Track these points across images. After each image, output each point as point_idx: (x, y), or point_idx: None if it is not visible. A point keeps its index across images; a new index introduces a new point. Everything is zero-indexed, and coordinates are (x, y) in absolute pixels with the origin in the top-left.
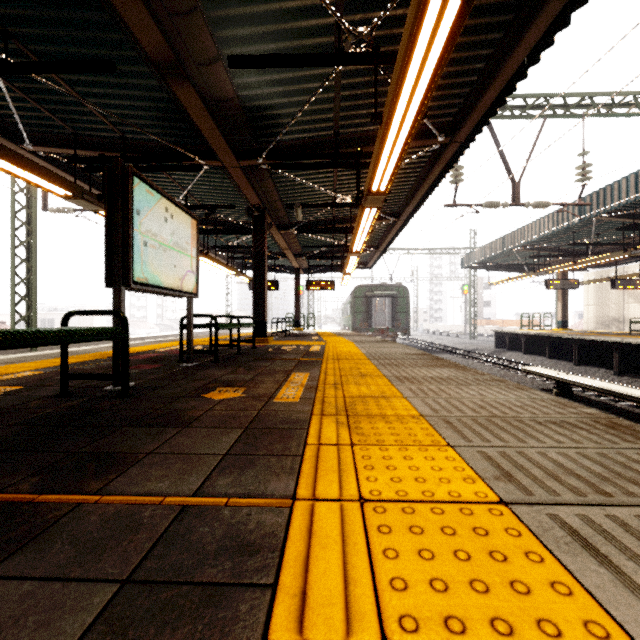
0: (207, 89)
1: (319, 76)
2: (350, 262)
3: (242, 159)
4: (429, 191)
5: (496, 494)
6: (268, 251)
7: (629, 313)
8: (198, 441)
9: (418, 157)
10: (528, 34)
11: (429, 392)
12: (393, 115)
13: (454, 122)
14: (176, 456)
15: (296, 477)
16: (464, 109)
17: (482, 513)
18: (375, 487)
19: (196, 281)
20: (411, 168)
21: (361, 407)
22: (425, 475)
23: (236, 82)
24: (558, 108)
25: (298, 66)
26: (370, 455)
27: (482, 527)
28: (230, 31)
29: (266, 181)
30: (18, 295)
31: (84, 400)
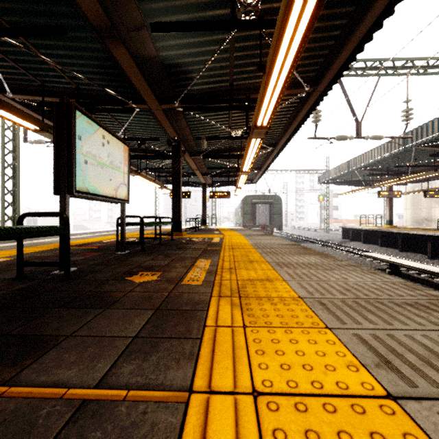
0: (136, 50)
1: (218, 40)
2: (241, 179)
3: (163, 103)
4: (297, 128)
5: (381, 385)
6: (183, 171)
7: (435, 215)
8: (114, 323)
9: (290, 103)
10: (375, 6)
11: (303, 276)
12: (274, 66)
13: (316, 76)
14: (91, 339)
15: (194, 363)
16: (324, 66)
17: (374, 411)
18: (267, 376)
19: (127, 191)
20: (284, 111)
21: (251, 289)
22: (311, 361)
23: (157, 45)
24: (389, 69)
25: (202, 30)
26: (260, 338)
27: (379, 432)
28: (152, 4)
29: (181, 120)
30: (6, 202)
31: (34, 283)
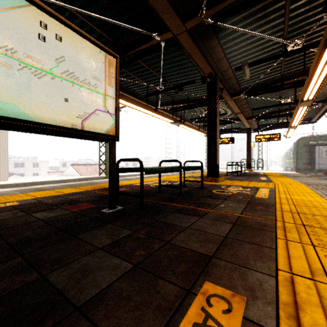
0: None
1: None
2: (298, 114)
3: (186, 19)
4: None
5: None
6: (227, 118)
7: None
8: None
9: None
10: None
11: None
12: None
13: None
14: None
15: None
16: None
17: None
18: None
19: (115, 123)
20: None
21: None
22: None
23: None
24: None
25: None
26: None
27: None
28: None
29: (215, 48)
30: (101, 152)
31: None
